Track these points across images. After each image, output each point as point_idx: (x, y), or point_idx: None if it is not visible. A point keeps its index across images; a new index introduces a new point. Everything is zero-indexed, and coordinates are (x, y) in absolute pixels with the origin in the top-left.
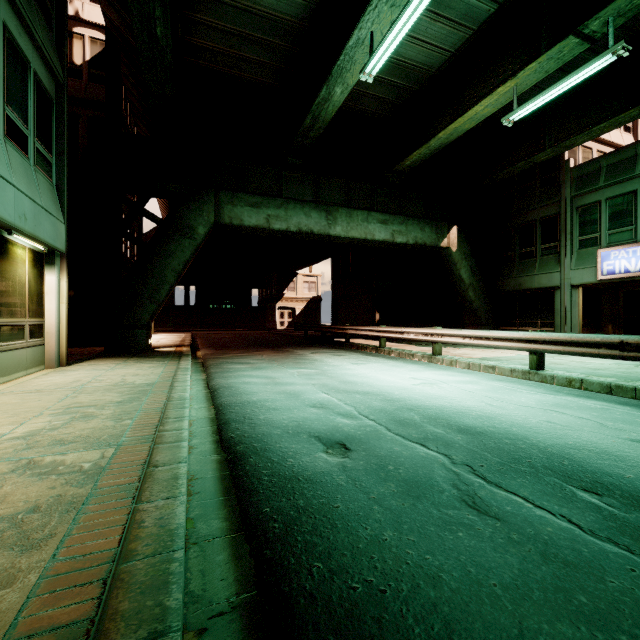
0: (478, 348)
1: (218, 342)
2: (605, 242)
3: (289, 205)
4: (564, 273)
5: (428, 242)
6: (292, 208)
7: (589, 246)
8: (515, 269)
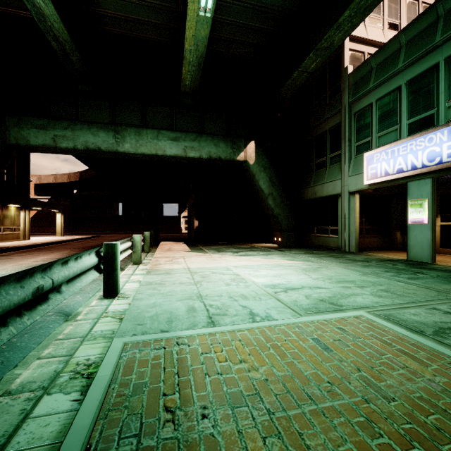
0: (230, 255)
1: (69, 244)
2: (375, 145)
3: (76, 126)
4: (344, 180)
5: (223, 156)
6: (79, 129)
7: (363, 151)
8: (312, 179)
